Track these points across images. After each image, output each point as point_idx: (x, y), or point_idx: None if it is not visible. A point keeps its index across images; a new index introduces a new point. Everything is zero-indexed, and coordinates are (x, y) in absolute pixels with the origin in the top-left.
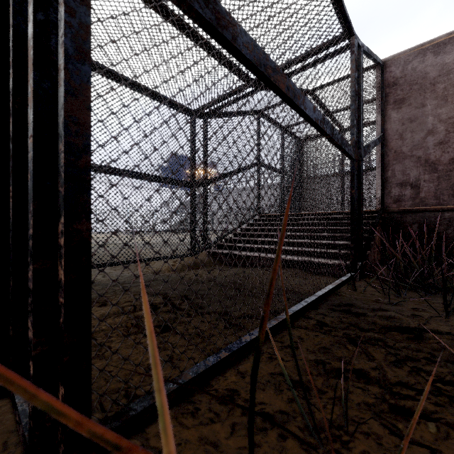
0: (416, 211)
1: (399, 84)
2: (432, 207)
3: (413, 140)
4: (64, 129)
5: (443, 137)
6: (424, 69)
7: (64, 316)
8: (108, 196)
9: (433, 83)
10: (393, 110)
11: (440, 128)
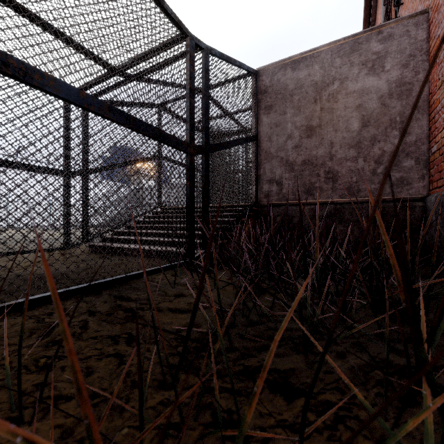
0: (280, 205)
1: (268, 92)
2: (290, 202)
3: (278, 142)
4: None
5: (297, 142)
6: (285, 81)
7: None
8: (26, 187)
9: (291, 94)
10: (264, 115)
11: (296, 134)
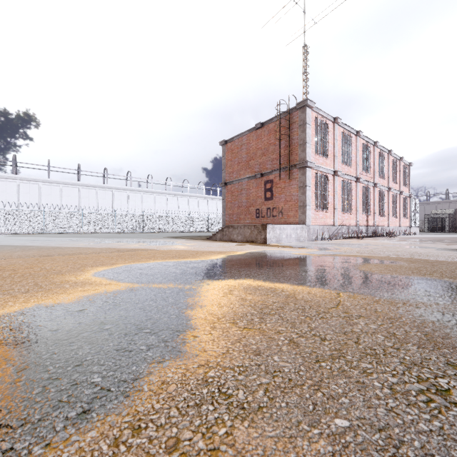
0: None
1: None
2: None
3: None
4: (449, 227)
5: None
6: None
7: (449, 230)
8: None
9: None
10: (456, 215)
11: None
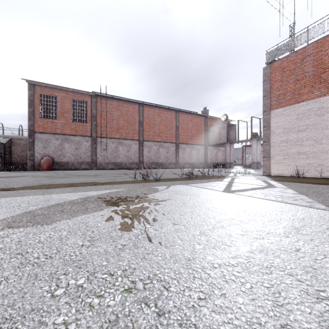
0: (17, 162)
1: (14, 143)
2: (19, 162)
3: (16, 152)
4: None
5: (20, 152)
6: (18, 142)
7: None
8: None
9: (19, 144)
10: (13, 146)
11: (20, 151)
